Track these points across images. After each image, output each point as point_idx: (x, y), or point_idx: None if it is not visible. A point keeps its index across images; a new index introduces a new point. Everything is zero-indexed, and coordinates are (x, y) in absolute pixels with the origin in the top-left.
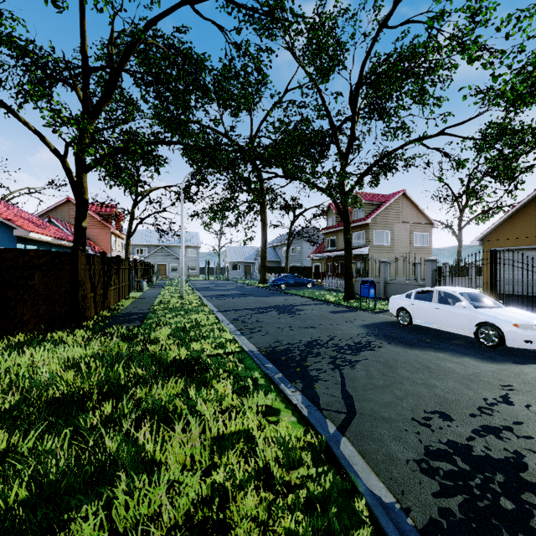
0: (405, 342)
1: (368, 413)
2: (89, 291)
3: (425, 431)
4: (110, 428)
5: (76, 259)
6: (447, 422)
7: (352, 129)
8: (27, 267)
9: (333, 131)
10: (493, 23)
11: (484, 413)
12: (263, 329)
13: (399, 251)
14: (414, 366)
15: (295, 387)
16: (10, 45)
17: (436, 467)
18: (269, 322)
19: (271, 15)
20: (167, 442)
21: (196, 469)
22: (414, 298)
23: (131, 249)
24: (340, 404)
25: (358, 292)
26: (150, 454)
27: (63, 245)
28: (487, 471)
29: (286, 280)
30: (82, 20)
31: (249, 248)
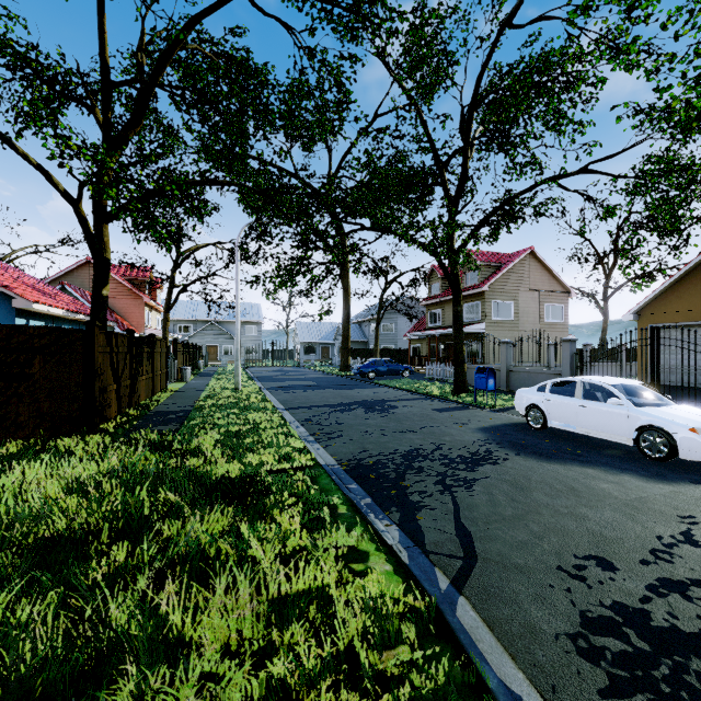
0: (539, 453)
1: (495, 558)
2: (110, 383)
3: (578, 588)
4: (123, 584)
5: (91, 338)
6: (609, 573)
7: (463, 165)
8: (23, 350)
9: (439, 168)
10: (657, 19)
11: (660, 559)
12: (345, 434)
13: (526, 328)
14: (555, 487)
15: (389, 518)
16: (4, 51)
17: (600, 647)
18: (353, 423)
19: (356, 10)
20: (203, 610)
21: (244, 652)
22: (550, 392)
23: (171, 326)
24: (454, 544)
25: (471, 383)
26: (177, 628)
27: (79, 321)
28: (676, 654)
29: (376, 366)
30: (101, 16)
31: (326, 324)
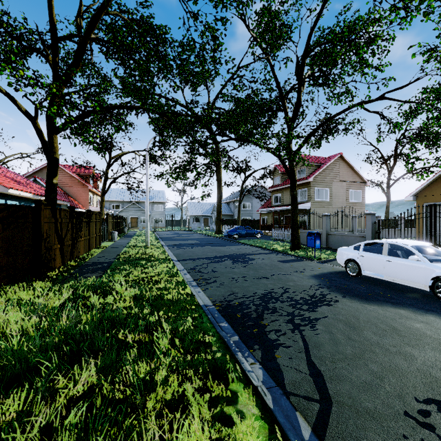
0: (360, 296)
1: (347, 402)
2: (55, 243)
3: (430, 439)
4: None
5: (39, 212)
6: None
7: (298, 96)
8: None
9: (281, 98)
10: None
11: None
12: (218, 280)
13: (337, 206)
14: (379, 326)
15: (253, 356)
16: None
17: None
18: (224, 271)
19: None
20: None
21: None
22: (363, 250)
23: (107, 205)
24: (309, 384)
25: (302, 242)
26: None
27: None
28: None
29: (239, 231)
30: None
31: (206, 204)
